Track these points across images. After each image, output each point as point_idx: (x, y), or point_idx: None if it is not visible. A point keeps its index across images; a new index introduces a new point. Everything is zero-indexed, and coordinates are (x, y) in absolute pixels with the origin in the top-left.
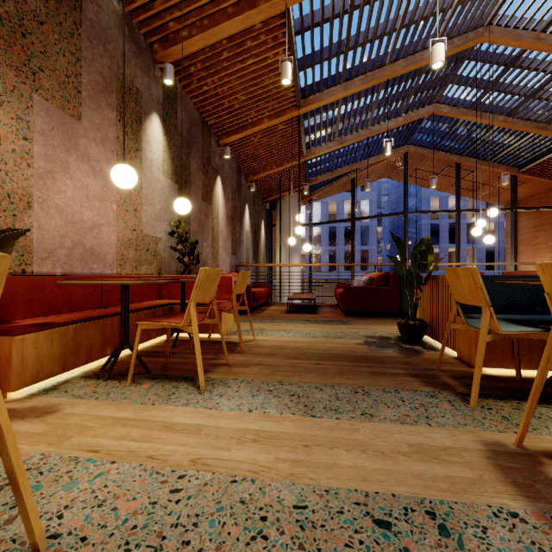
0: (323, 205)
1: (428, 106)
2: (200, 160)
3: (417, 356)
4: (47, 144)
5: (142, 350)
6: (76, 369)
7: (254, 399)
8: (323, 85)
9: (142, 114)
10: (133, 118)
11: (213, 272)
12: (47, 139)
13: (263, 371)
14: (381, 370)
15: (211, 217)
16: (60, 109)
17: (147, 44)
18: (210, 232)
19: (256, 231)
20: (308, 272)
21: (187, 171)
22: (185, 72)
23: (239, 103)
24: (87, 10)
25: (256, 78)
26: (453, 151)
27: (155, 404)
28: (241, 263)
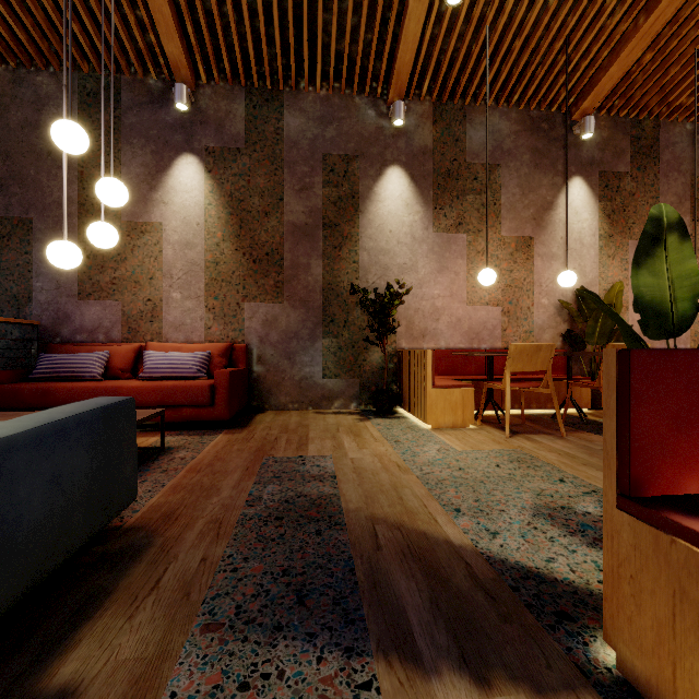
0: None
1: None
2: None
3: None
4: None
5: None
6: None
7: None
8: None
9: None
10: None
11: None
12: None
13: None
14: None
15: None
16: None
17: None
18: None
19: None
20: None
21: None
22: None
23: None
24: (663, 157)
25: None
26: None
27: None
28: None
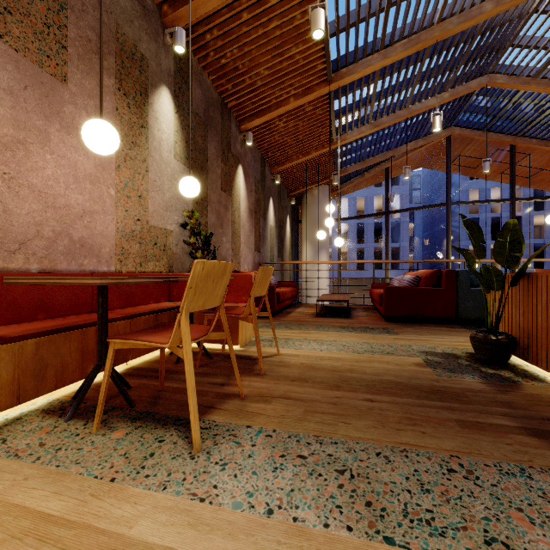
0: (350, 201)
1: (480, 77)
2: (219, 146)
3: (515, 391)
4: (16, 106)
5: (138, 367)
6: (41, 397)
7: (276, 479)
8: (357, 55)
9: (149, 85)
10: (136, 89)
11: (217, 266)
12: (18, 100)
13: (290, 411)
14: (472, 417)
15: (232, 210)
16: (37, 66)
17: (155, 5)
18: (231, 226)
19: (281, 227)
20: (339, 270)
21: (204, 156)
22: (200, 42)
23: (262, 80)
24: None
25: (281, 46)
26: (506, 131)
27: (116, 479)
28: (265, 261)
